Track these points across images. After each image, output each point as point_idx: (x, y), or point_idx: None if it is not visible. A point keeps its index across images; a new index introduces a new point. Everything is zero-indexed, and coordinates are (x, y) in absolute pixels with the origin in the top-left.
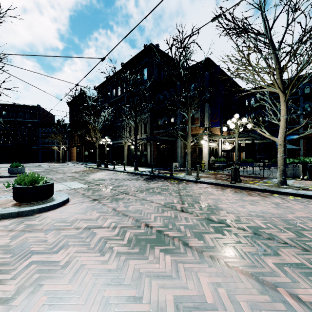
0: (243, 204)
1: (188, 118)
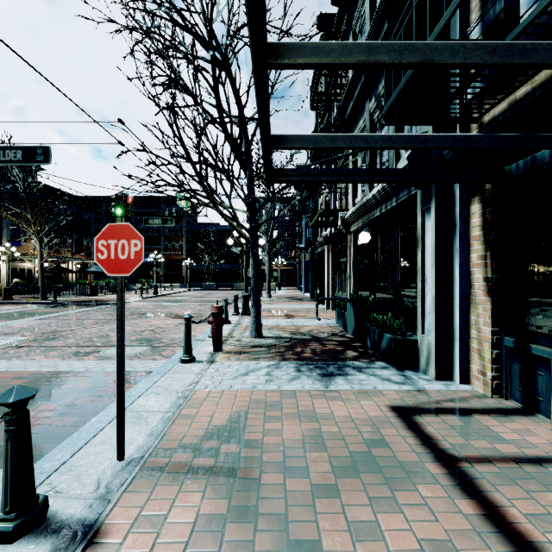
0: None
1: None
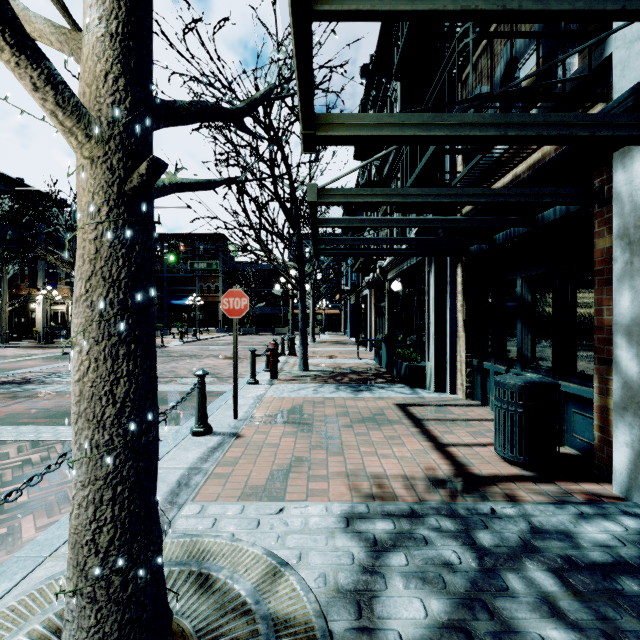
0: (17, 352)
1: (4, 280)
